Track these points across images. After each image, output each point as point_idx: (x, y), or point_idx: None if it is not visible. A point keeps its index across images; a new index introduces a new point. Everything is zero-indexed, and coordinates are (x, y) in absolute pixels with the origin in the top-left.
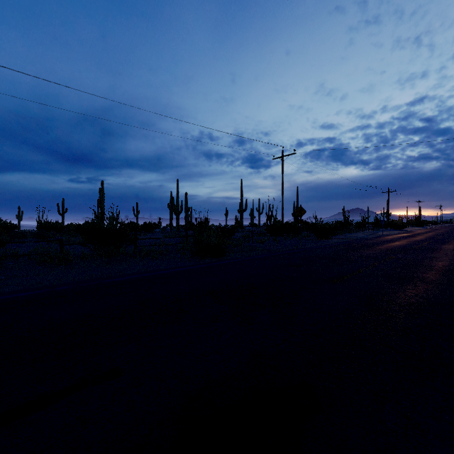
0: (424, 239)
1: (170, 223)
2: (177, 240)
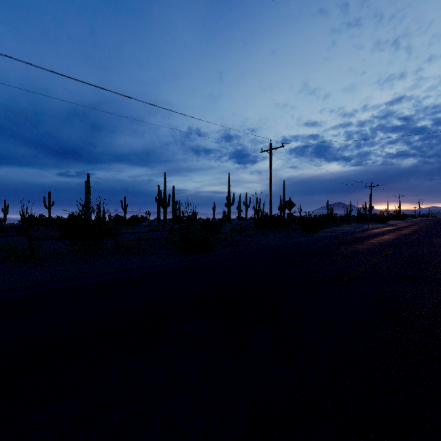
0: (411, 232)
1: (158, 217)
2: (163, 234)
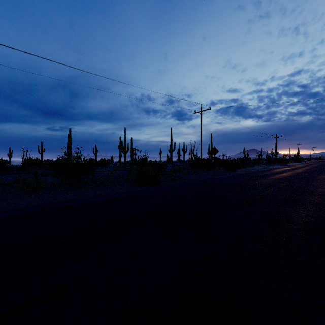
0: (304, 171)
1: (120, 160)
2: (124, 172)
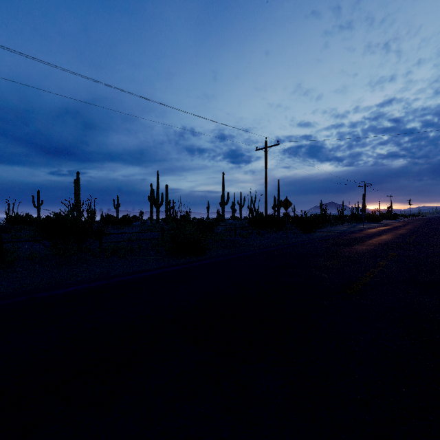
0: (408, 232)
1: (150, 216)
2: (155, 234)
